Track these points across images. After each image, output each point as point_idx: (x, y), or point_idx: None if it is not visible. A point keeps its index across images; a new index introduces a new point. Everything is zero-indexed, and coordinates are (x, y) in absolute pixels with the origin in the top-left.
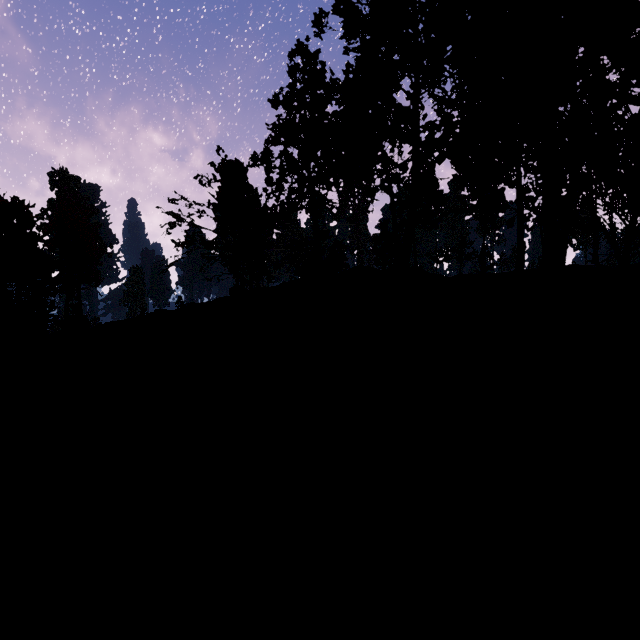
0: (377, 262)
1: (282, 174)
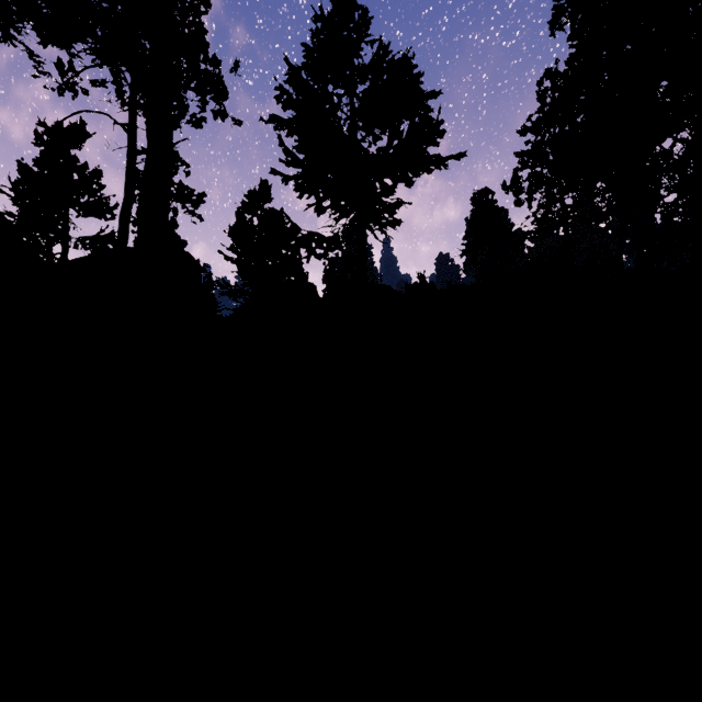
0: None
1: (530, 193)
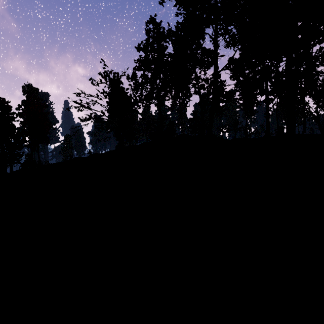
0: (192, 132)
1: (142, 86)
